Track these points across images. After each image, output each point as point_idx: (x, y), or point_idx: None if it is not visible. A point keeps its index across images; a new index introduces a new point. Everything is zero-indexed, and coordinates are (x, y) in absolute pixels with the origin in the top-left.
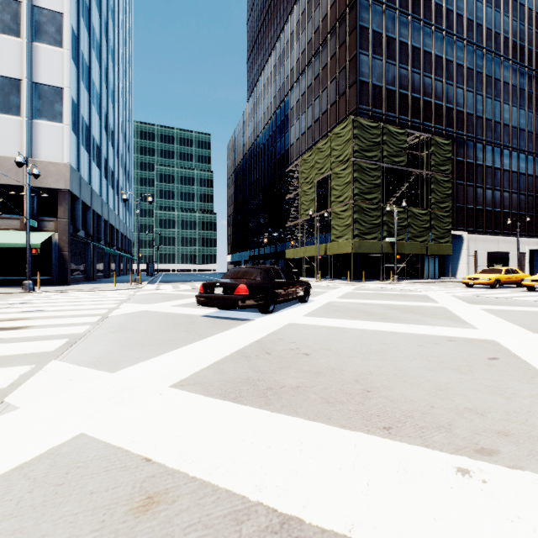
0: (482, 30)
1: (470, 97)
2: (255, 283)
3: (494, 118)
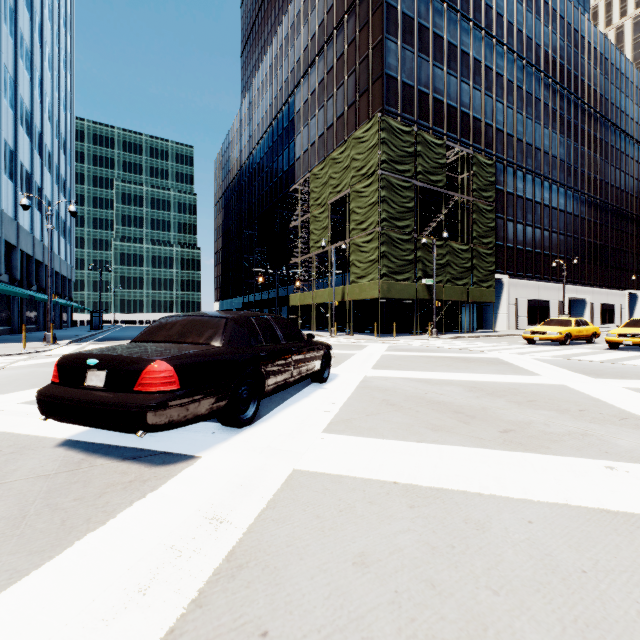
0: (523, 38)
1: (510, 114)
2: (204, 356)
3: (535, 143)
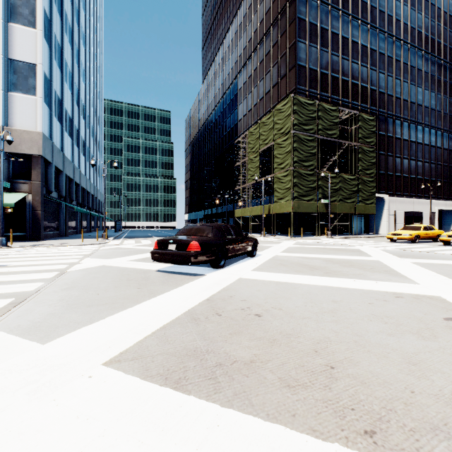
0: (400, 25)
1: (390, 80)
2: (207, 240)
3: (410, 99)
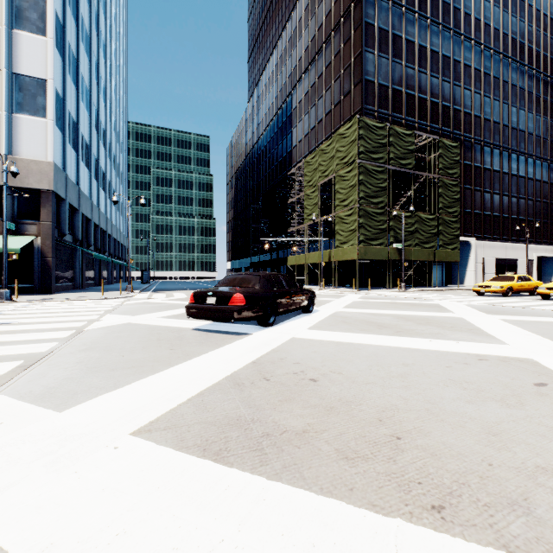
0: (490, 30)
1: (478, 99)
2: (254, 292)
3: (502, 121)
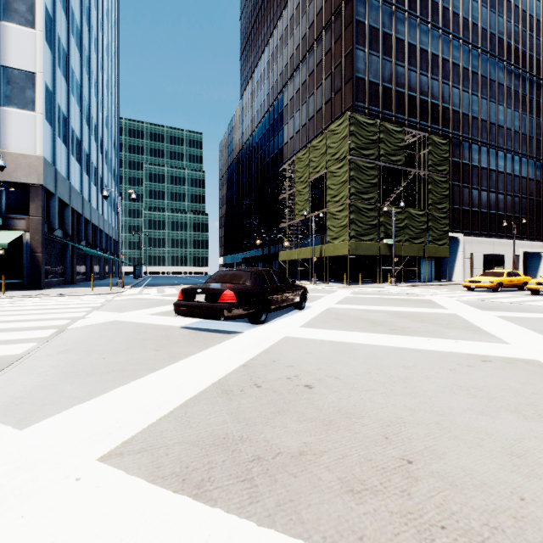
0: (478, 30)
1: (466, 97)
2: (244, 289)
3: (489, 119)
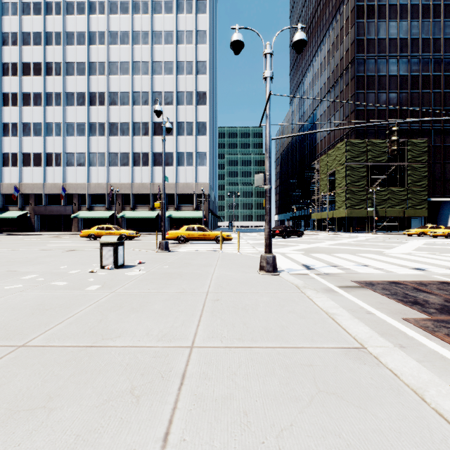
0: None
1: None
2: (281, 230)
3: None
